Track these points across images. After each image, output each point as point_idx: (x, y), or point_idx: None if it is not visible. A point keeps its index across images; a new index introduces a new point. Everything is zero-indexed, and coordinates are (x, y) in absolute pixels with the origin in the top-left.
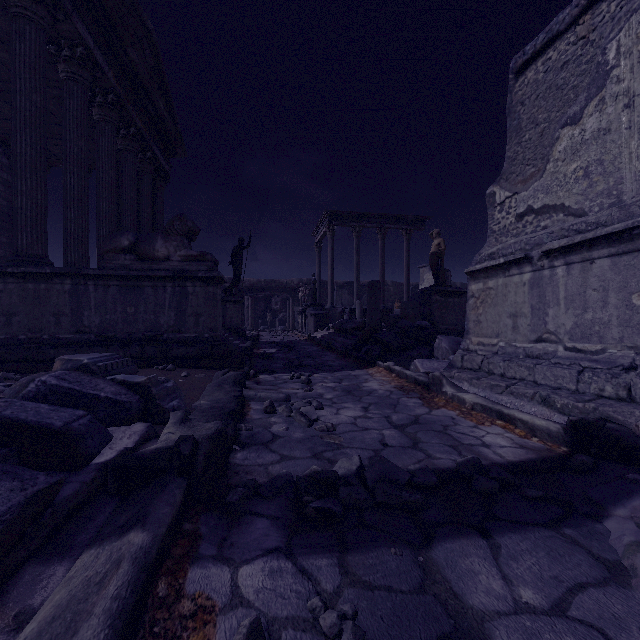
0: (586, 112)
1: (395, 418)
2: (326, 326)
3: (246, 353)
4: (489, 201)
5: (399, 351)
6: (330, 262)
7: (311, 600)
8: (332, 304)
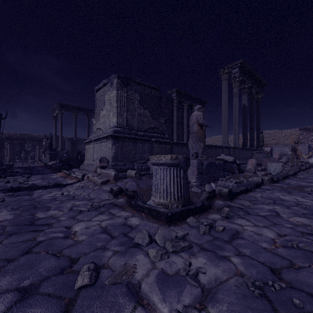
0: (103, 109)
1: (51, 181)
2: (56, 159)
3: (2, 170)
4: (93, 123)
5: (76, 167)
6: (60, 128)
7: (6, 194)
8: (61, 148)
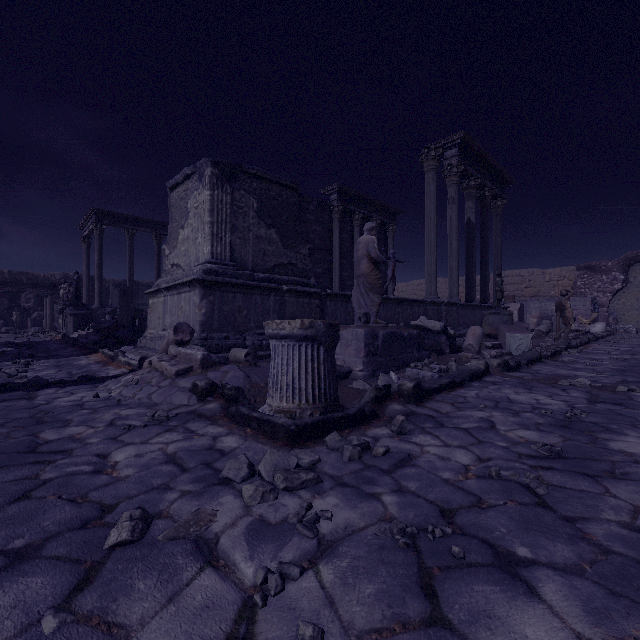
0: (185, 226)
1: (75, 372)
2: (89, 326)
3: None
4: (164, 253)
5: (129, 343)
6: (98, 261)
7: None
8: (100, 304)
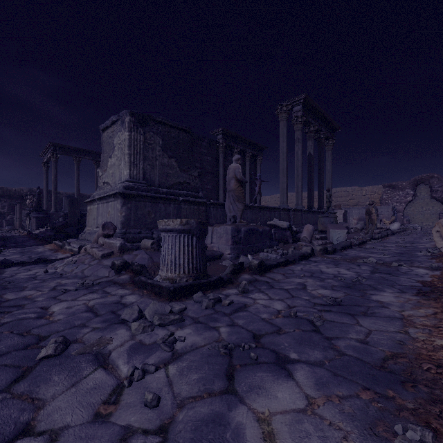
0: (112, 156)
1: (33, 256)
2: (47, 225)
3: None
4: (98, 174)
5: (75, 237)
6: (54, 180)
7: None
8: (56, 210)
